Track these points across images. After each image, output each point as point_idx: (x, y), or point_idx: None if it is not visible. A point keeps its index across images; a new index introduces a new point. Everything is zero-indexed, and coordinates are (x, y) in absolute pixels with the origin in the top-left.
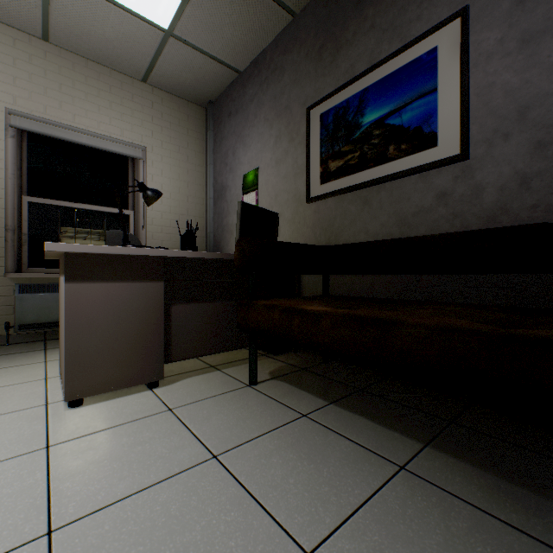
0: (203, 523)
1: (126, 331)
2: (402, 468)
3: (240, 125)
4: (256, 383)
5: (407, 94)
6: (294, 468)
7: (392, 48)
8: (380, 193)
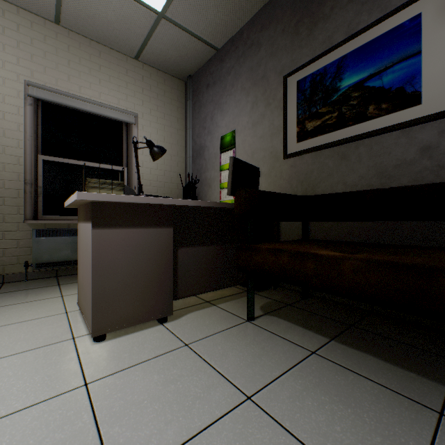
0: None
1: (142, 272)
2: (441, 415)
3: (218, 94)
4: (254, 318)
5: (388, 58)
6: (333, 413)
7: (372, 18)
8: (359, 148)
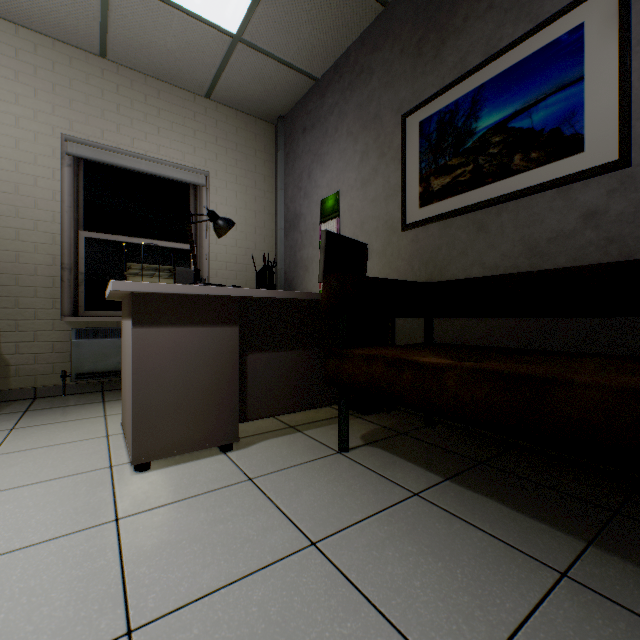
0: (313, 635)
1: (198, 384)
2: (563, 576)
3: (317, 142)
4: (347, 449)
5: (539, 88)
6: (416, 566)
7: (518, 32)
8: (501, 215)
